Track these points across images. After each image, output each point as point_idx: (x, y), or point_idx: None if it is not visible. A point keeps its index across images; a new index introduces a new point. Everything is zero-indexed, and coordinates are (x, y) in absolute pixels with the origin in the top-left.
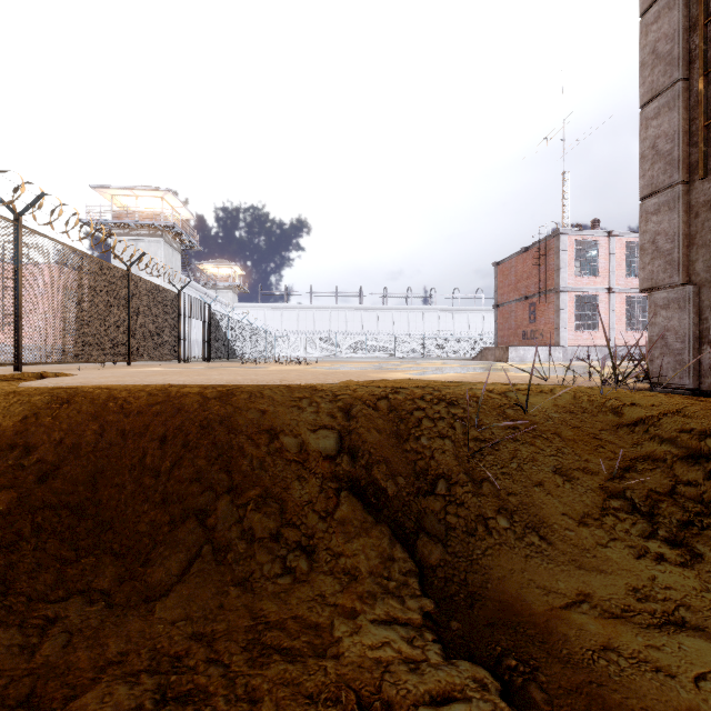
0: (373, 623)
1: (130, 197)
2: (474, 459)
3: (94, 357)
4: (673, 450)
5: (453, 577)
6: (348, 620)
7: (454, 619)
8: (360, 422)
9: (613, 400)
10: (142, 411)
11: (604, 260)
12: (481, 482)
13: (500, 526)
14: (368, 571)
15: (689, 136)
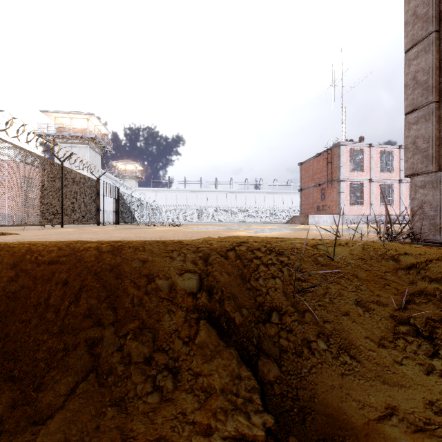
0: (225, 441)
1: (67, 118)
2: (298, 295)
3: (37, 221)
4: (440, 287)
5: (287, 392)
6: (204, 440)
7: (292, 435)
8: (215, 268)
9: (391, 251)
10: (52, 261)
11: (367, 161)
12: (304, 313)
13: (320, 347)
14: (220, 389)
15: (439, 70)
